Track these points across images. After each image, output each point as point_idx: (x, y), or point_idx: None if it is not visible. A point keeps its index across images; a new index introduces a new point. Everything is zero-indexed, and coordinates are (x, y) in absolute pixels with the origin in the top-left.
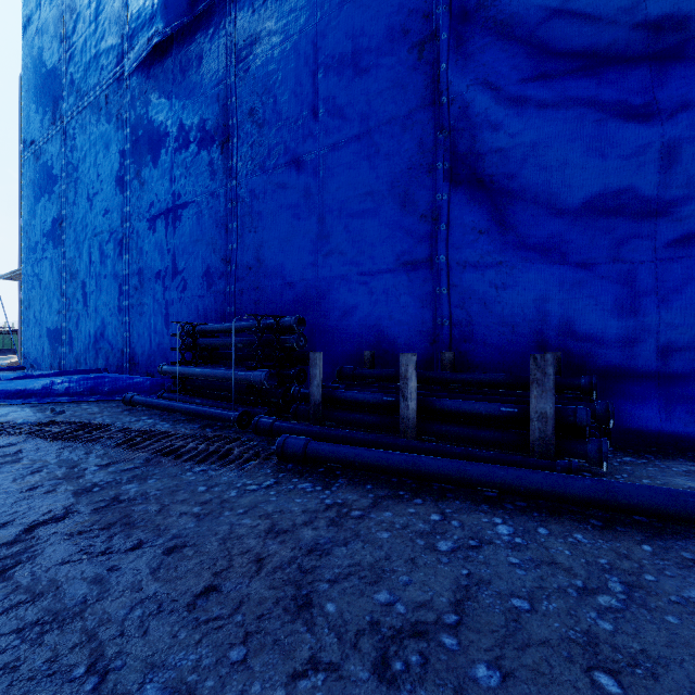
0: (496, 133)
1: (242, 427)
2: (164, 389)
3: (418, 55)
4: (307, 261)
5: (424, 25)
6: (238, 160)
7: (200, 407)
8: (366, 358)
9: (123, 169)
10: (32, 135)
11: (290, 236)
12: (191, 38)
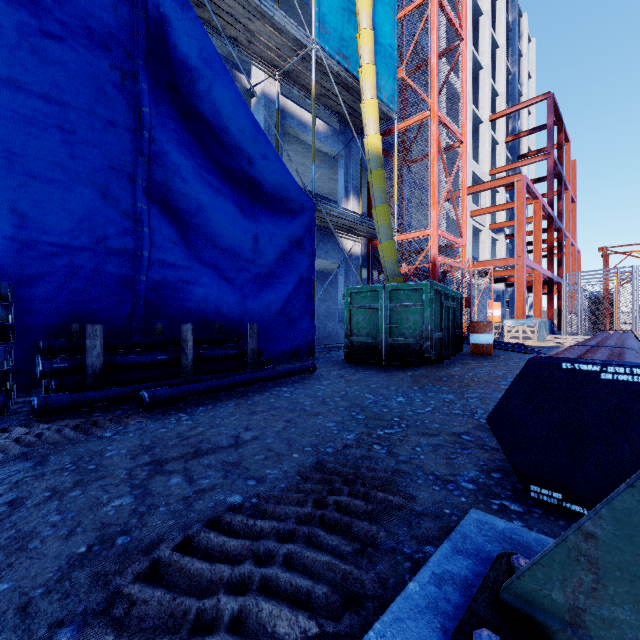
0: (186, 184)
1: None
2: None
3: (121, 79)
4: None
5: (127, 59)
6: None
7: None
8: (75, 331)
9: None
10: None
11: None
12: None
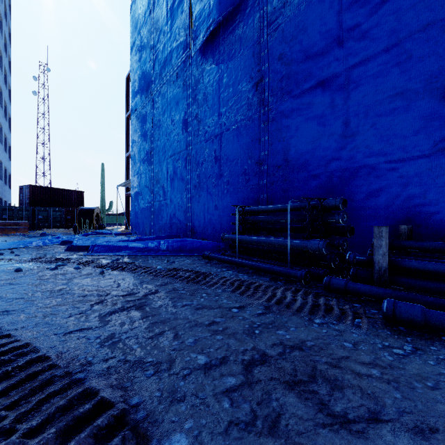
0: None
1: (306, 283)
2: (220, 249)
3: None
4: (332, 156)
5: None
6: (269, 92)
7: (265, 265)
8: (402, 232)
9: (187, 115)
10: (135, 106)
11: (315, 139)
12: (233, 20)
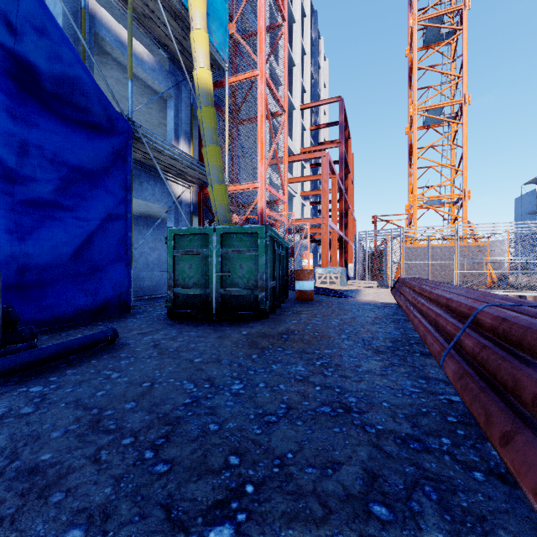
0: None
1: None
2: None
3: None
4: None
5: None
6: None
7: None
8: None
9: None
10: None
11: None
12: None
